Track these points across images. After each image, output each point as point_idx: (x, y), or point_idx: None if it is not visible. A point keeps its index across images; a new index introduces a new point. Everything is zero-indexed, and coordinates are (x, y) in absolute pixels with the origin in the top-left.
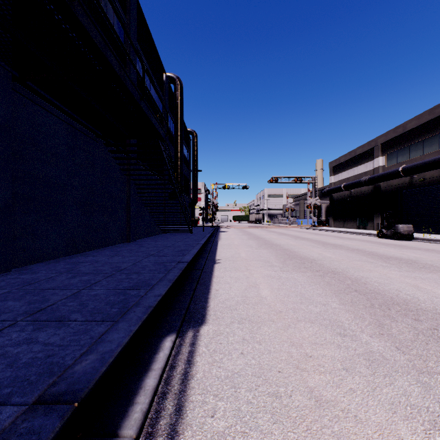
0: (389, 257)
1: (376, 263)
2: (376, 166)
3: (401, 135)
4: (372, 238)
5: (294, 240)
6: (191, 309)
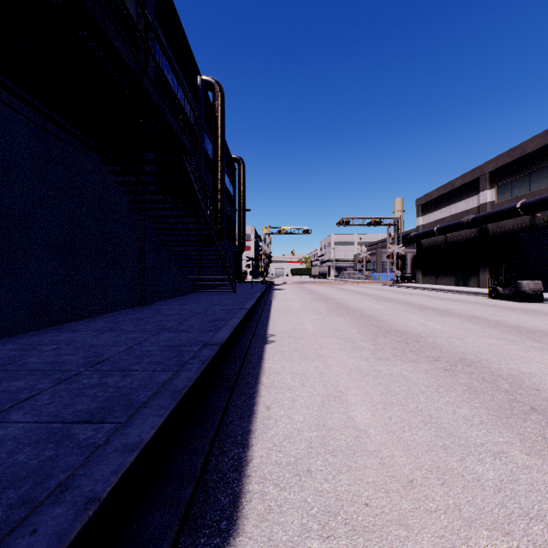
0: (532, 331)
1: (521, 343)
2: (482, 202)
3: (517, 159)
4: (484, 299)
5: (377, 303)
6: (210, 470)
